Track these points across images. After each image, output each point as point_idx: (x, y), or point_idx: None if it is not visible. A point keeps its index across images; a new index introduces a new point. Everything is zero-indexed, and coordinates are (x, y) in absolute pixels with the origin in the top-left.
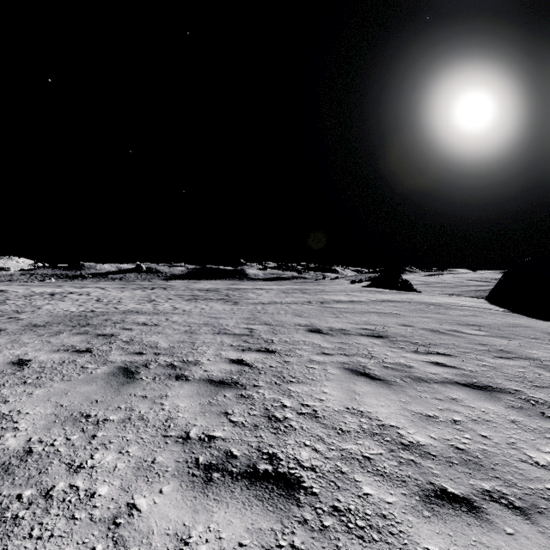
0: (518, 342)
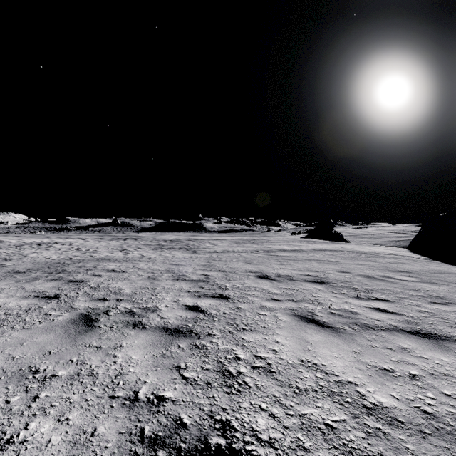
0: (447, 287)
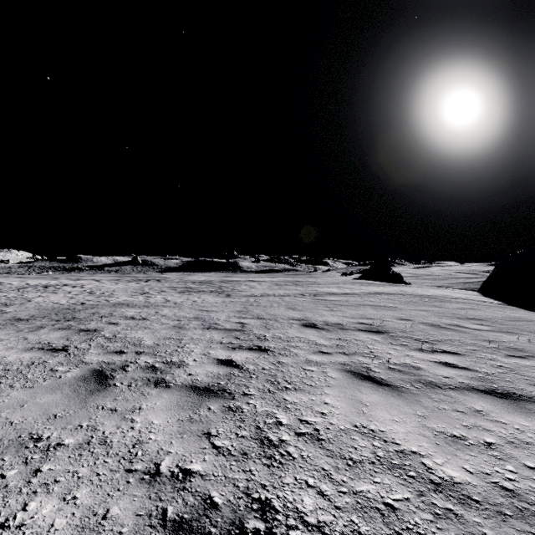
0: (526, 338)
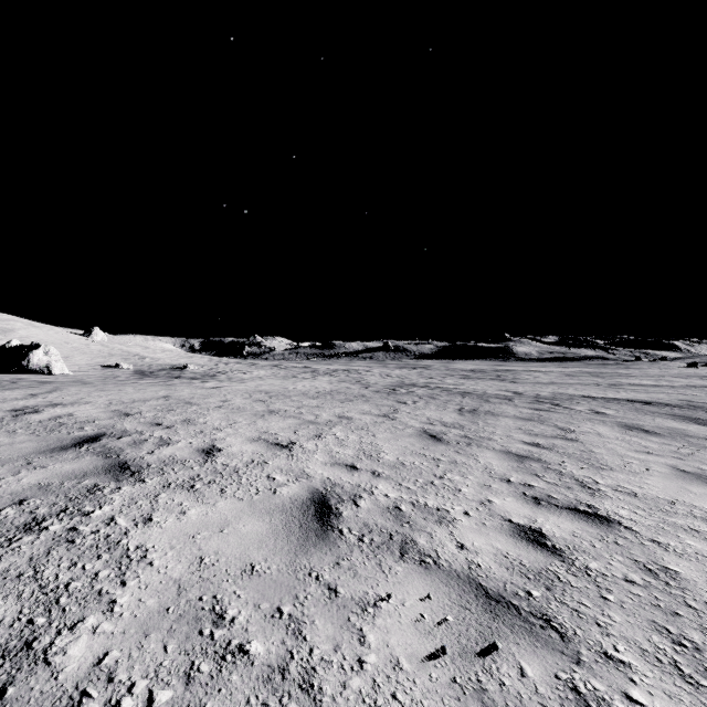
0: None
